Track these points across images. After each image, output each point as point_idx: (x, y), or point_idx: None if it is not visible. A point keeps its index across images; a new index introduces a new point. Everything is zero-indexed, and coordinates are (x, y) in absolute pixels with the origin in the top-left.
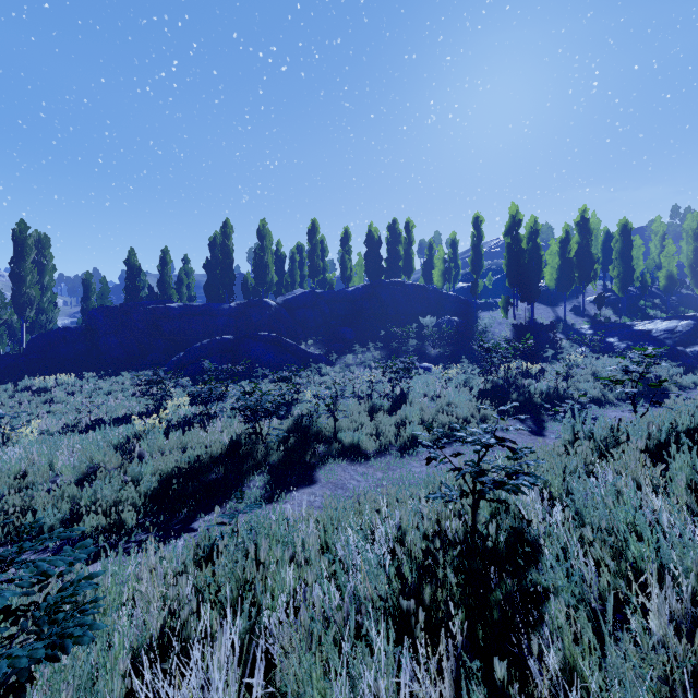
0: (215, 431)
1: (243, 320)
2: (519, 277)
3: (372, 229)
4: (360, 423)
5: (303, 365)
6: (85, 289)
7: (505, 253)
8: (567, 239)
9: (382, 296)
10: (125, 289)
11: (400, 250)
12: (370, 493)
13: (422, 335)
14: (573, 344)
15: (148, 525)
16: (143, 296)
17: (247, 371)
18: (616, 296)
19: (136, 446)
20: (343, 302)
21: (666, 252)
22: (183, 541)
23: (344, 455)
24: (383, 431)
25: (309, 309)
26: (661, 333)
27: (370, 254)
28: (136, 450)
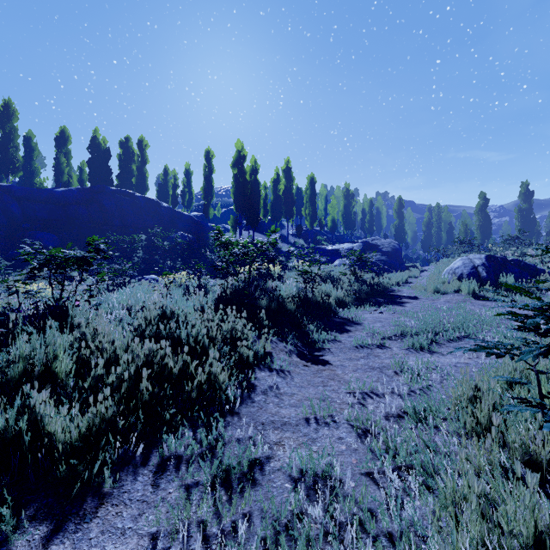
0: None
1: None
2: (244, 205)
3: (98, 135)
4: None
5: None
6: None
7: (233, 182)
8: (278, 180)
9: (105, 203)
10: None
11: (134, 169)
12: None
13: (153, 248)
14: (292, 256)
15: None
16: None
17: None
18: (305, 231)
19: None
20: (46, 203)
21: (332, 204)
22: None
23: None
24: None
25: None
26: (346, 250)
27: (95, 162)
28: None
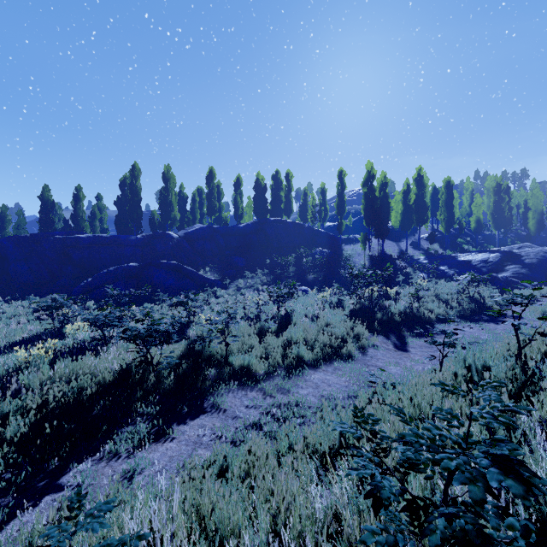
0: (108, 357)
1: (148, 249)
2: (373, 219)
3: (259, 177)
4: (250, 345)
5: (199, 290)
6: (0, 220)
7: (363, 200)
8: (408, 190)
9: (267, 231)
10: (40, 221)
11: (282, 195)
12: (262, 447)
13: (300, 263)
14: (416, 271)
15: (5, 485)
16: (59, 227)
17: (150, 294)
18: (441, 234)
19: (12, 382)
20: (235, 236)
21: (476, 203)
22: (43, 507)
23: (234, 378)
24: (271, 353)
25: (206, 241)
26: (478, 262)
27: (258, 197)
28: (12, 386)
